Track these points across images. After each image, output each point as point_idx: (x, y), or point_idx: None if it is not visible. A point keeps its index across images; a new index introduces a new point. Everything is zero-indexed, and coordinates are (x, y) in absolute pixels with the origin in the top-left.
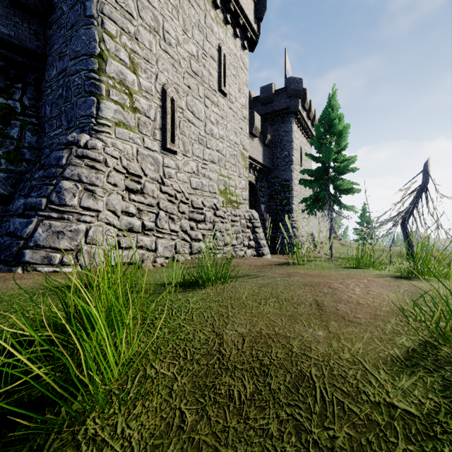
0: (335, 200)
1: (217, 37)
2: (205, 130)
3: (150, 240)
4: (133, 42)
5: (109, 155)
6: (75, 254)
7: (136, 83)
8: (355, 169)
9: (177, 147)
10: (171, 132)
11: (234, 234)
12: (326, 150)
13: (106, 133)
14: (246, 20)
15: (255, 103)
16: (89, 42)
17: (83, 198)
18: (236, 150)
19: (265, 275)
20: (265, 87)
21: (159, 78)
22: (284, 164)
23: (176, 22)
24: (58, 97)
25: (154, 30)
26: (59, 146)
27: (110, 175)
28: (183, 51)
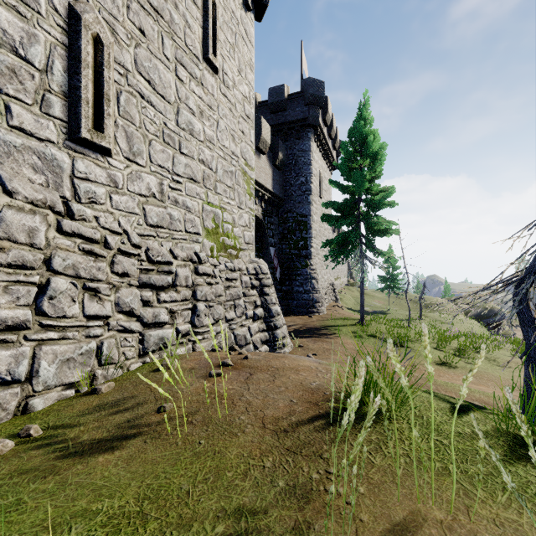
0: (367, 244)
1: None
2: (177, 121)
3: (10, 355)
4: None
5: None
6: None
7: None
8: (393, 203)
9: (111, 142)
10: (94, 107)
11: (231, 301)
12: (358, 177)
13: None
14: None
15: (261, 110)
16: None
17: None
18: (234, 165)
19: None
20: (275, 88)
21: None
22: (301, 193)
23: None
24: None
25: None
26: None
27: None
28: None
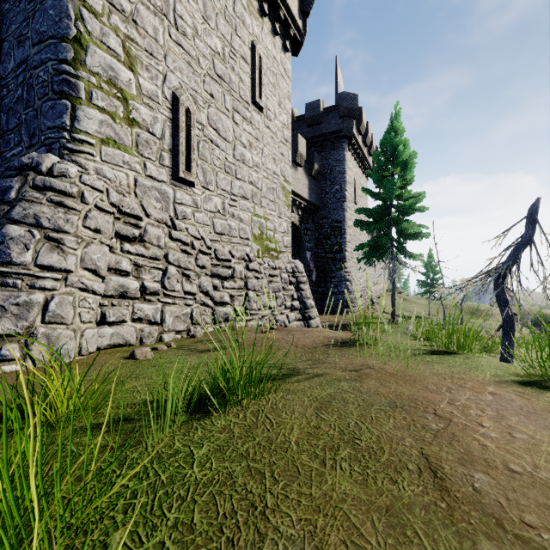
0: (398, 247)
1: (251, 31)
2: (233, 154)
3: (153, 308)
4: (130, 25)
5: (89, 186)
6: (25, 341)
7: (134, 85)
8: (423, 208)
9: (195, 177)
10: (186, 156)
11: (273, 293)
12: (388, 185)
13: (86, 154)
14: (288, 13)
15: (299, 124)
16: (59, 18)
17: (42, 251)
18: (275, 183)
19: (322, 371)
20: (311, 104)
21: (169, 80)
22: (336, 201)
23: (194, 5)
24: (17, 101)
25: (161, 12)
26: (8, 171)
27: (89, 216)
28: (204, 45)
